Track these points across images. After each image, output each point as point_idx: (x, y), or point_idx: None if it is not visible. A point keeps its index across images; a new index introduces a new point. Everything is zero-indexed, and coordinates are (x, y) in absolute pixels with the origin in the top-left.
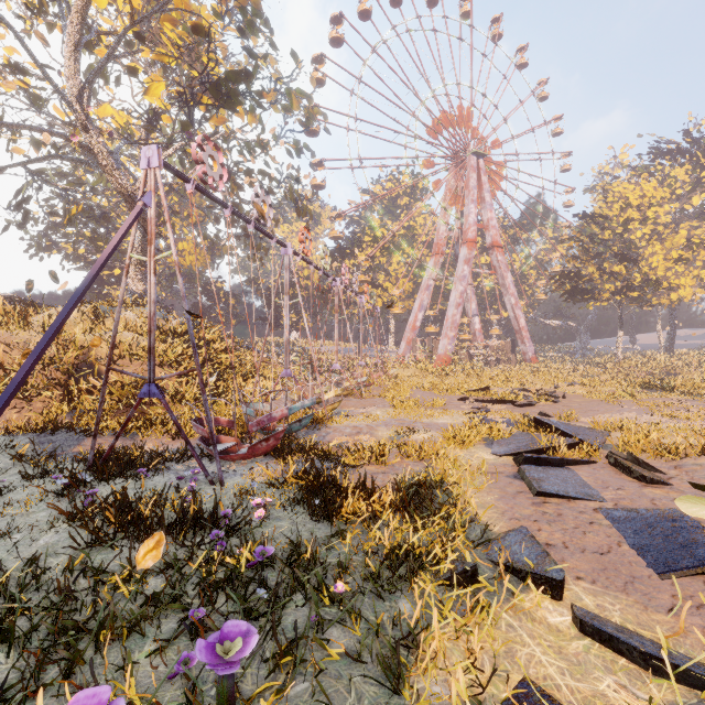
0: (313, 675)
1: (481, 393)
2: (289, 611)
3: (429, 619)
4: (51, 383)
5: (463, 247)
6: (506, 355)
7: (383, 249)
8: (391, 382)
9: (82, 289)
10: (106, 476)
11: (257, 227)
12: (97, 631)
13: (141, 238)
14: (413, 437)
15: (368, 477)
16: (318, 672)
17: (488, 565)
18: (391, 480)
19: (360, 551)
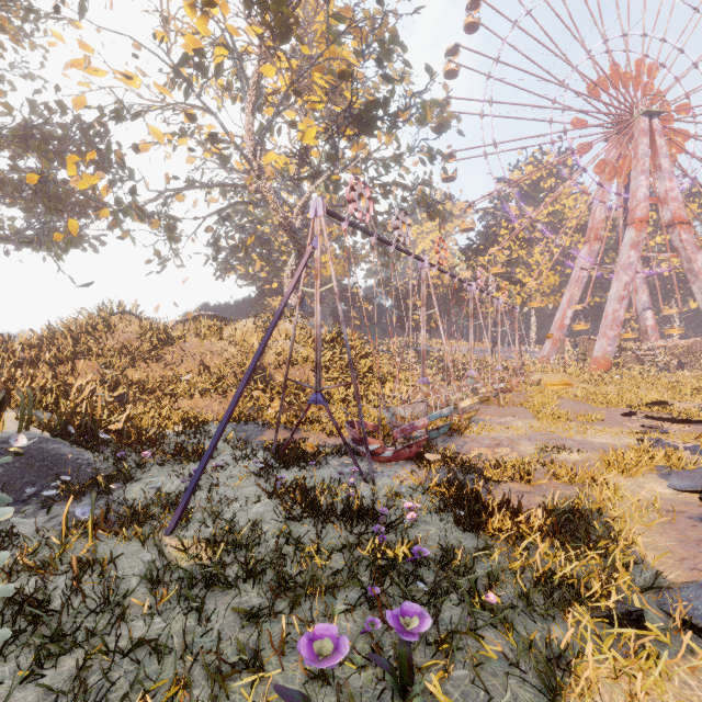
0: (472, 666)
1: (655, 408)
2: (444, 607)
3: (584, 650)
4: (239, 383)
5: (628, 229)
6: (694, 357)
7: (523, 241)
8: (533, 389)
9: (274, 321)
10: (286, 464)
11: (397, 247)
12: (305, 585)
13: (296, 259)
14: (562, 456)
15: (512, 495)
16: (476, 665)
17: (658, 614)
18: (538, 502)
19: (508, 568)
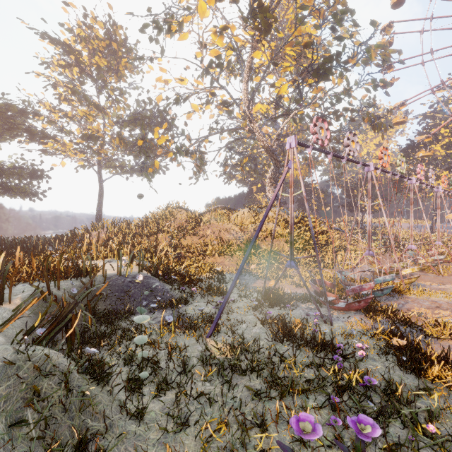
0: None
1: None
2: (389, 424)
3: None
4: (239, 249)
5: None
6: None
7: None
8: None
9: (264, 216)
10: (271, 304)
11: (348, 159)
12: (288, 385)
13: (273, 169)
14: None
15: (451, 351)
16: None
17: None
18: None
19: (447, 408)
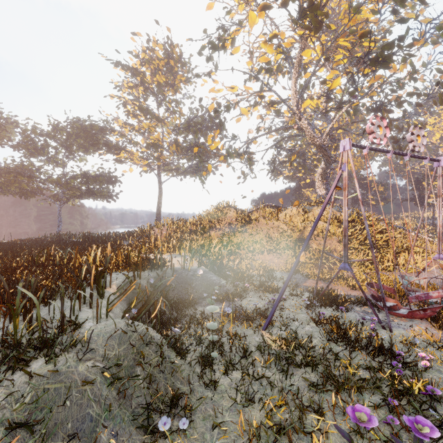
0: None
1: None
2: None
3: None
4: (288, 247)
5: None
6: None
7: None
8: None
9: (317, 220)
10: (323, 305)
11: (411, 156)
12: (343, 382)
13: (324, 165)
14: None
15: None
16: None
17: None
18: None
19: None
